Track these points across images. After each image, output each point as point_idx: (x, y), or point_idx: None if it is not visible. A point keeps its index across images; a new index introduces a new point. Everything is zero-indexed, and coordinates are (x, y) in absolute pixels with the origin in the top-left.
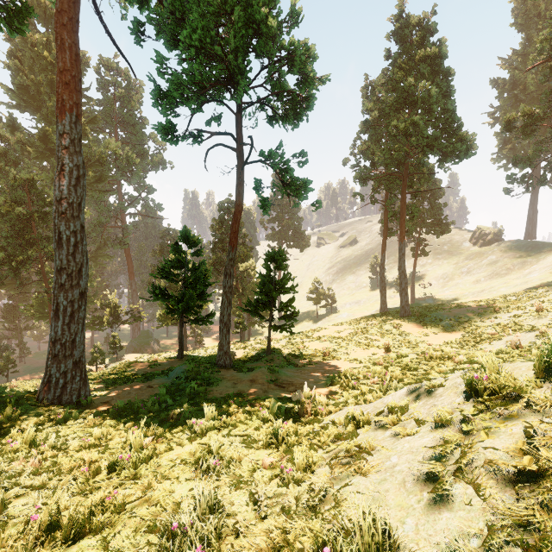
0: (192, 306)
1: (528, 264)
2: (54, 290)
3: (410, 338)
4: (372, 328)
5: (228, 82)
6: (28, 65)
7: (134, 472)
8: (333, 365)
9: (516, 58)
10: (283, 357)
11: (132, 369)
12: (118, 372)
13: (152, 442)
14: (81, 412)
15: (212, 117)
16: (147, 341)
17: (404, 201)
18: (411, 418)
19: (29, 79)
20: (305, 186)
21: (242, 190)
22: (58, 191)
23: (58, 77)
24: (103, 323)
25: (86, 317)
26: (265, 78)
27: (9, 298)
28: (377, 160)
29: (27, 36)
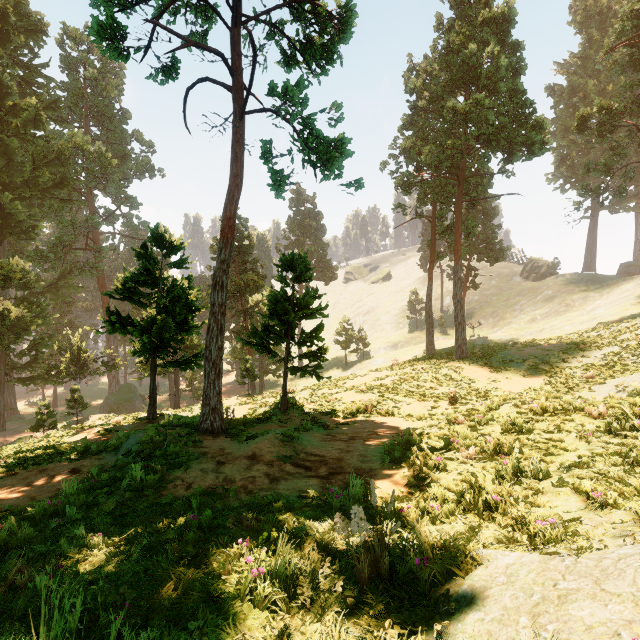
0: (168, 340)
1: (590, 299)
2: None
3: (477, 385)
4: (424, 372)
5: None
6: None
7: None
8: (381, 424)
9: (574, 61)
10: (305, 414)
11: (70, 438)
12: (48, 443)
13: None
14: None
15: (191, 30)
16: (127, 398)
17: (460, 211)
18: None
19: None
20: (341, 147)
21: (242, 152)
22: None
23: None
24: (61, 373)
25: (40, 367)
26: None
27: None
28: (424, 162)
29: None
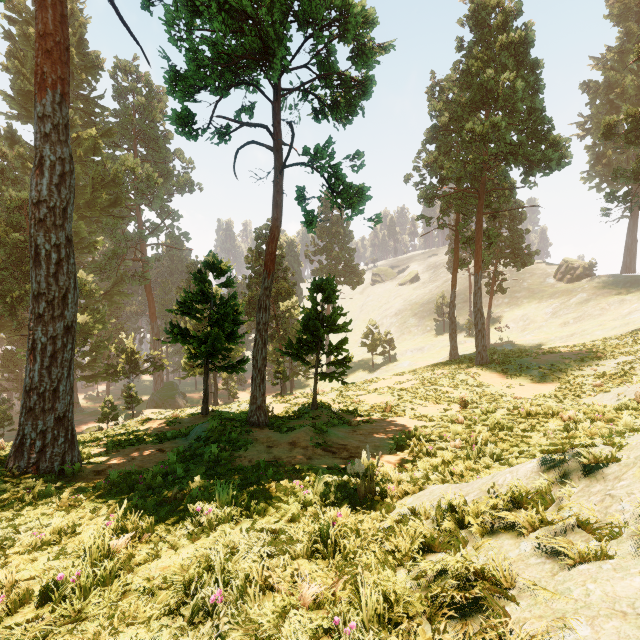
0: (219, 349)
1: (627, 303)
2: (30, 322)
3: (490, 390)
4: (442, 378)
5: (262, 53)
6: (31, 68)
7: (80, 606)
8: (396, 423)
9: (611, 56)
10: (332, 413)
11: (144, 428)
12: (127, 431)
13: (132, 541)
14: (63, 485)
15: (242, 106)
16: (171, 395)
17: (481, 223)
18: (572, 521)
19: (32, 84)
20: (361, 194)
21: (281, 200)
22: (34, 191)
23: (37, 42)
24: (118, 372)
25: (99, 366)
26: (309, 52)
27: (9, 343)
28: (446, 175)
29: (29, 33)
